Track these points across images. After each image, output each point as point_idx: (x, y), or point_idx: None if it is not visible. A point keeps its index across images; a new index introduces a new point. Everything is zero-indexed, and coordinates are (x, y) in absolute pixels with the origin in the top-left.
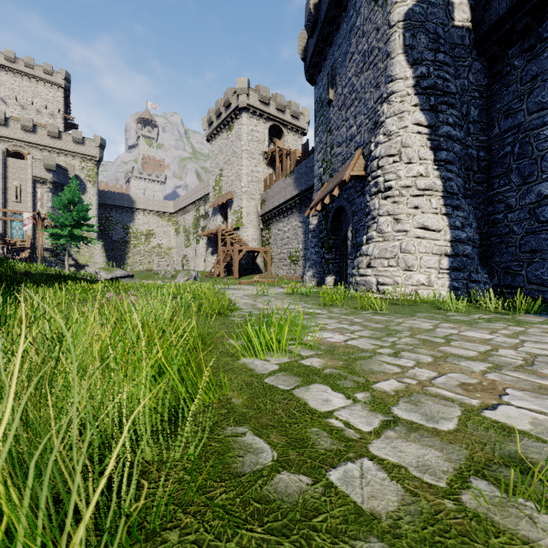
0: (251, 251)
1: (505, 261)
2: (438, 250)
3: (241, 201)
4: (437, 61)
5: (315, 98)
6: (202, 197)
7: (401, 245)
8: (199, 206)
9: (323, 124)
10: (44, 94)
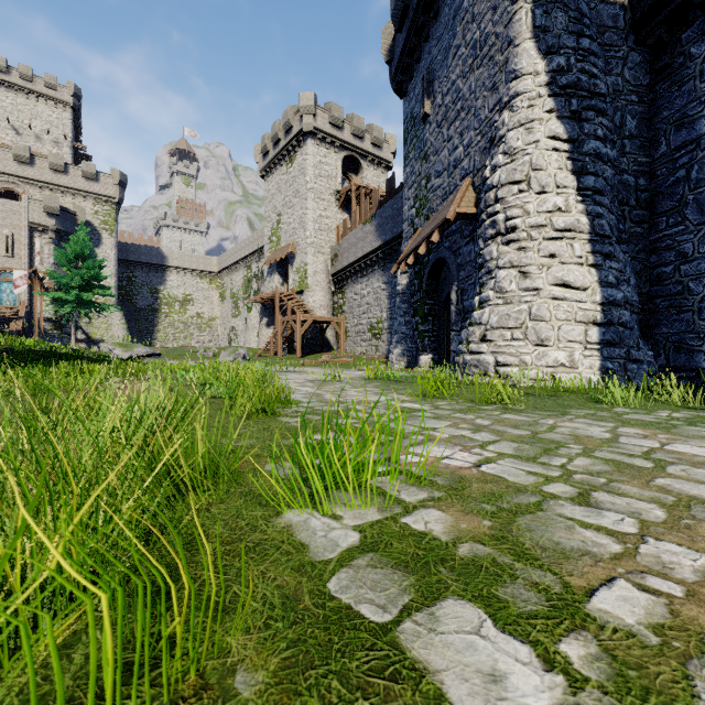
0: (319, 321)
1: (677, 332)
2: (584, 316)
3: (306, 256)
4: (581, 48)
5: (405, 114)
6: (255, 251)
7: (530, 309)
8: (251, 263)
9: (415, 149)
10: (45, 115)
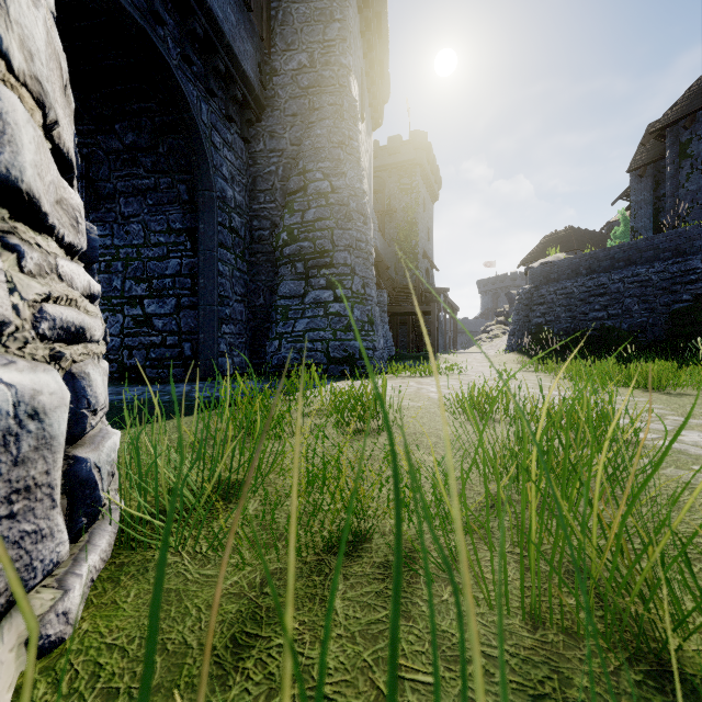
0: None
1: None
2: None
3: None
4: None
5: None
6: None
7: None
8: None
9: None
10: None
